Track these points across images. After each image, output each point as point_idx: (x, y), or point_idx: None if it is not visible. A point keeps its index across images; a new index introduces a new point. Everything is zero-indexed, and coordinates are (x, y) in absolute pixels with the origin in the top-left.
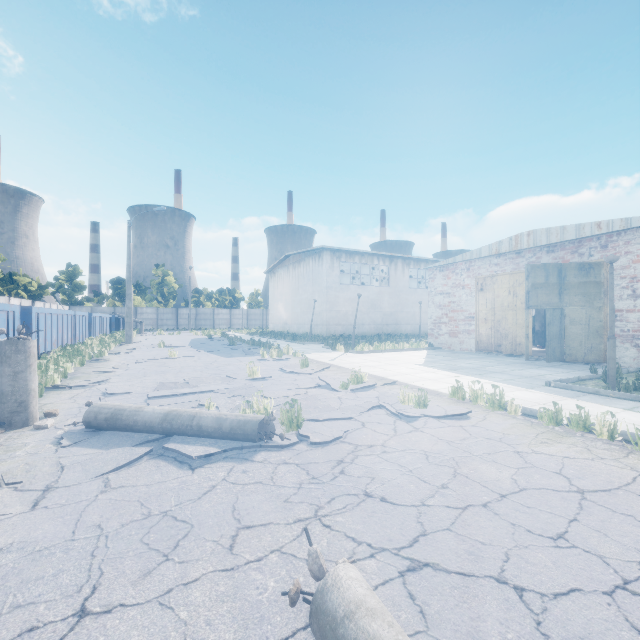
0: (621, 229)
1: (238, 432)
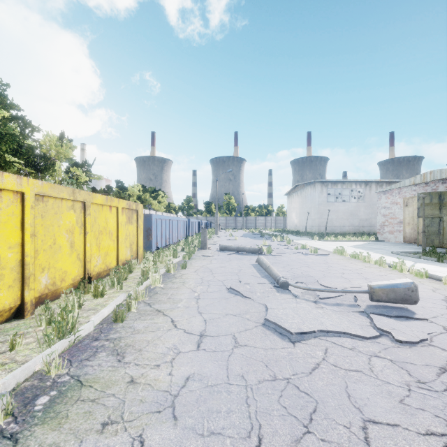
0: None
1: (254, 251)
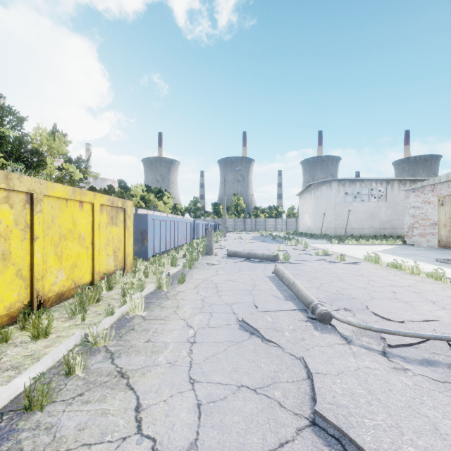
0: None
1: (268, 258)
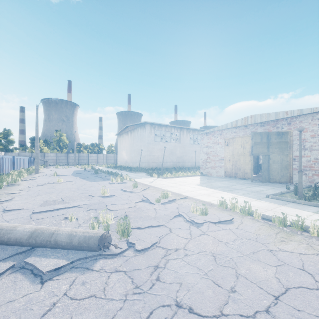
0: (298, 115)
1: (84, 245)
